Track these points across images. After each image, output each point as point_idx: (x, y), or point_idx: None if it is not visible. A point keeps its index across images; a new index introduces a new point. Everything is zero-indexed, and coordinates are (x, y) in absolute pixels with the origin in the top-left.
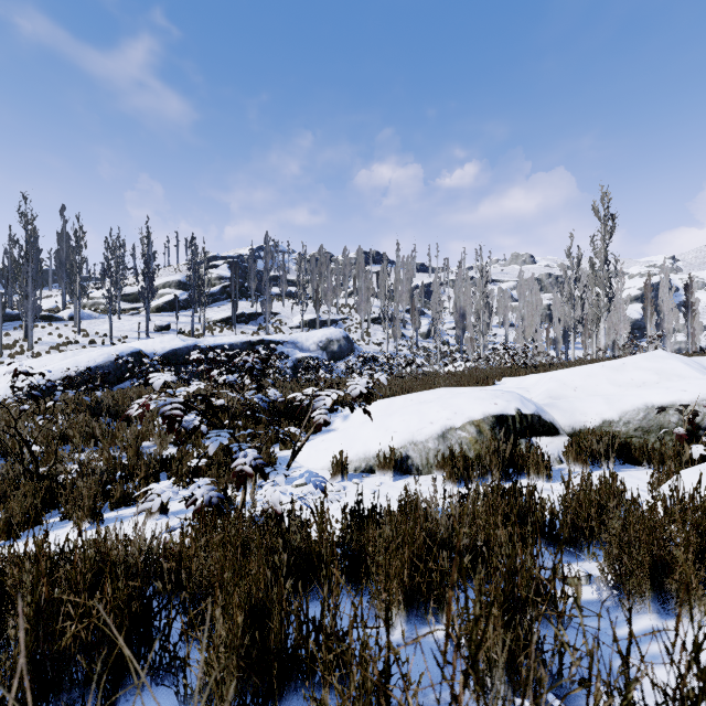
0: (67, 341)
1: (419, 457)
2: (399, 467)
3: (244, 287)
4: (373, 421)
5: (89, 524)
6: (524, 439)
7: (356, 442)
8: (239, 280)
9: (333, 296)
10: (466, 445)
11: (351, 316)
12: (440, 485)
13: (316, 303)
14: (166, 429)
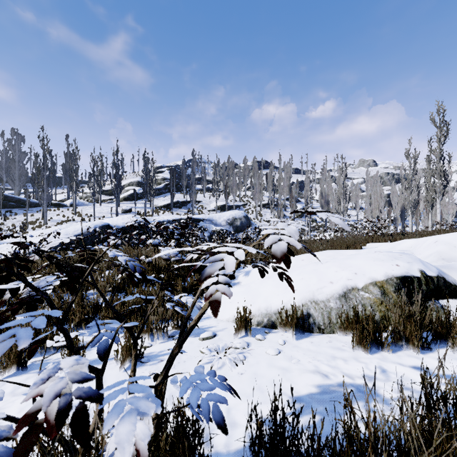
0: (68, 219)
1: (321, 316)
2: (301, 325)
3: (179, 185)
4: (272, 279)
5: (15, 370)
6: (432, 302)
7: (258, 298)
8: (176, 180)
9: (237, 189)
10: (370, 306)
11: (249, 202)
12: (348, 349)
13: (225, 194)
14: (105, 280)
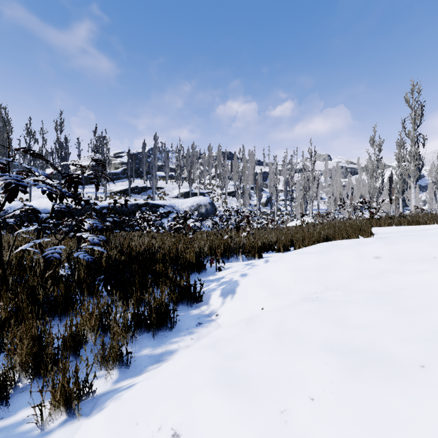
0: None
1: None
2: None
3: (139, 170)
4: None
5: None
6: None
7: None
8: (136, 165)
9: (201, 175)
10: None
11: (214, 190)
12: None
13: (189, 180)
14: None
